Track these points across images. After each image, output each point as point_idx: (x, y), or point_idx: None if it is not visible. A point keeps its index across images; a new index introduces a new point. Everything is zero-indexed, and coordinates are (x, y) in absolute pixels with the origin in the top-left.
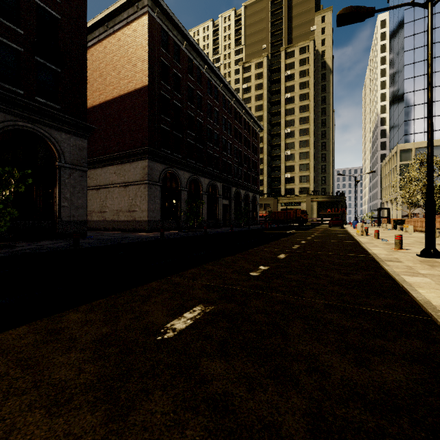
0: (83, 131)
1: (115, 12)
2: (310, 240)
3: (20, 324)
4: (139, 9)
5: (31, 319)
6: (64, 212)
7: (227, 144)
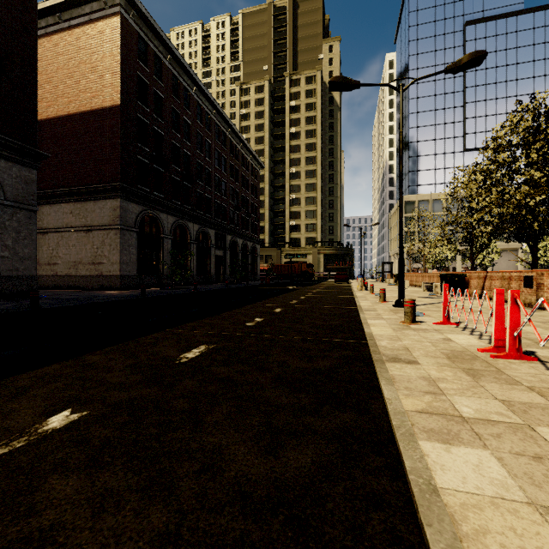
0: (31, 159)
1: (73, 3)
2: (310, 295)
3: (49, 364)
4: (108, 6)
5: (55, 361)
6: (4, 265)
7: (221, 182)
